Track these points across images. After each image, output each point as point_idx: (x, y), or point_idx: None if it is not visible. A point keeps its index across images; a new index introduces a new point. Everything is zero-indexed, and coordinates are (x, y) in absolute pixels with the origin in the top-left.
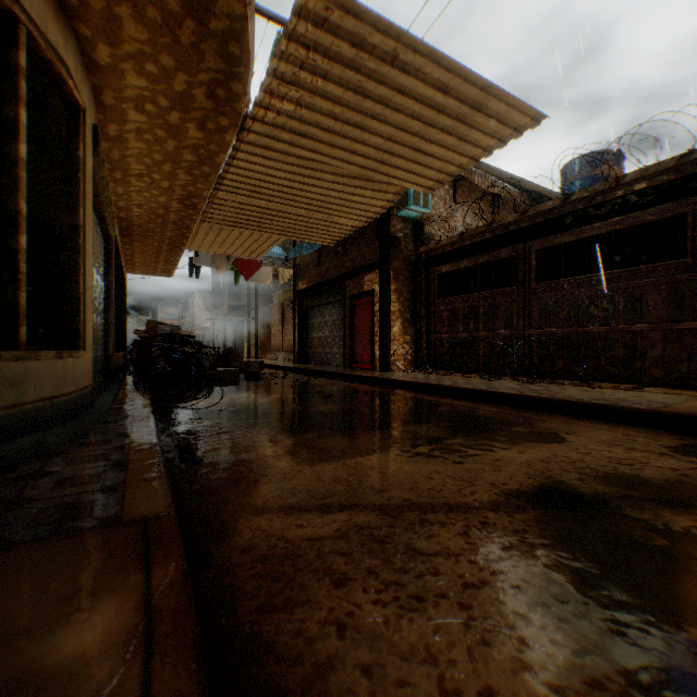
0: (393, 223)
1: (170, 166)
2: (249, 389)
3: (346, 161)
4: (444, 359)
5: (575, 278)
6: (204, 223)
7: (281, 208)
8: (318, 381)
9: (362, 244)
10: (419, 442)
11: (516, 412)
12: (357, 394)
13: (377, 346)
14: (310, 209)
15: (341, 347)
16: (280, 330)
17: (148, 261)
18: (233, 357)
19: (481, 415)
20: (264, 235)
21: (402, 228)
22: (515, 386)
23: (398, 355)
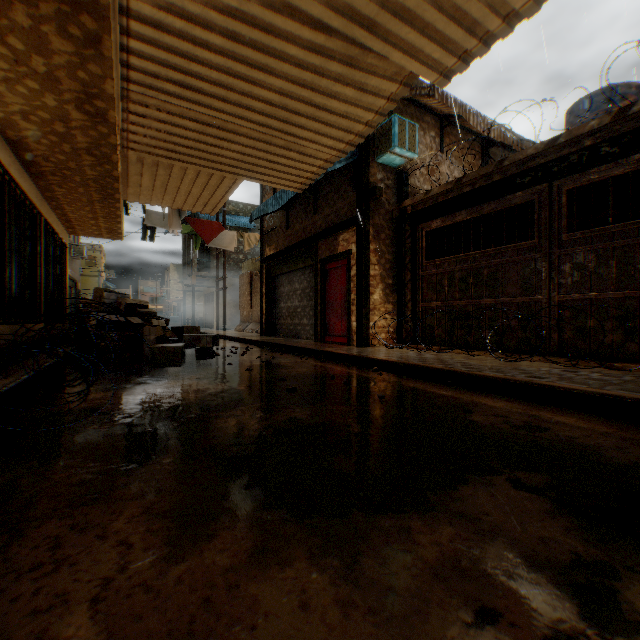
0: (373, 172)
1: (25, 13)
2: (190, 373)
3: (320, 1)
4: (435, 332)
5: (632, 222)
6: (128, 152)
7: (228, 125)
8: (283, 359)
9: (335, 199)
10: (555, 608)
11: (618, 429)
12: (334, 383)
13: (354, 317)
14: (269, 127)
15: (311, 318)
16: (248, 301)
17: (86, 218)
18: (189, 329)
19: (569, 440)
20: (214, 176)
21: (383, 177)
22: (562, 372)
23: (378, 327)
